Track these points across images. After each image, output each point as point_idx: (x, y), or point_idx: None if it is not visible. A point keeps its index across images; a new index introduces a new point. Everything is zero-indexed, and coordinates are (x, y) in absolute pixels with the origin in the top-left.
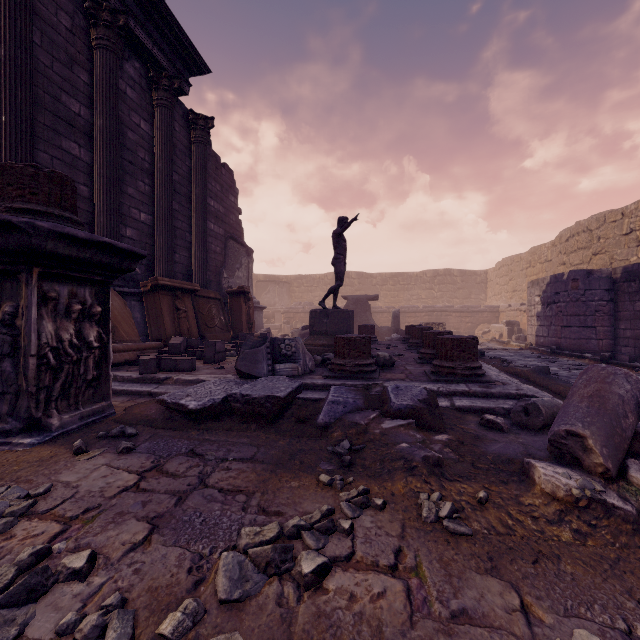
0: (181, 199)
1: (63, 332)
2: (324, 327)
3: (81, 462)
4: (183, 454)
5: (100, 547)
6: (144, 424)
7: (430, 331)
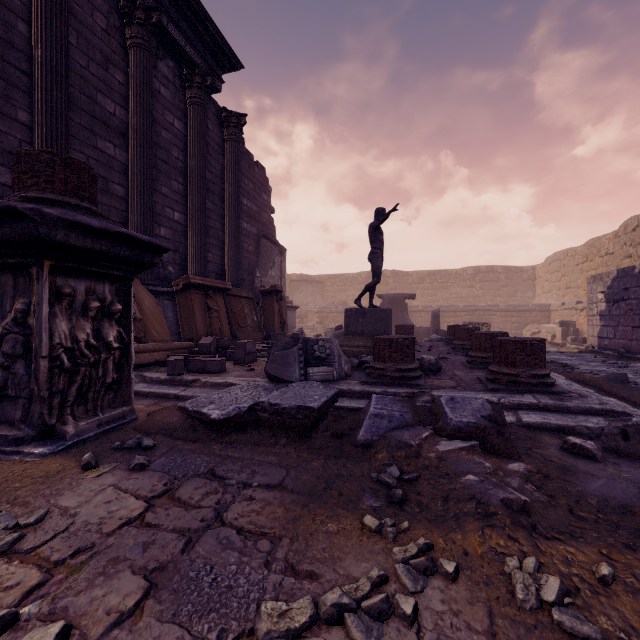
0: (214, 198)
1: (79, 331)
2: (360, 327)
3: (87, 480)
4: (201, 475)
5: (79, 615)
6: (164, 434)
7: (481, 332)
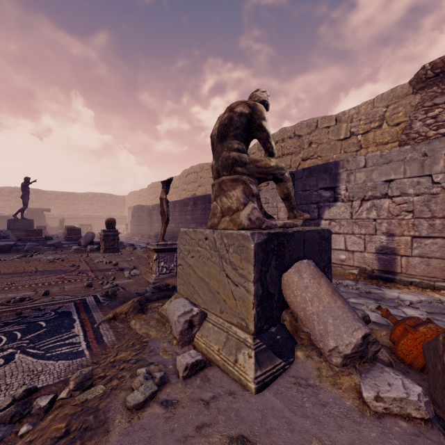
0: None
1: None
2: (17, 227)
3: None
4: None
5: None
6: None
7: (69, 227)
